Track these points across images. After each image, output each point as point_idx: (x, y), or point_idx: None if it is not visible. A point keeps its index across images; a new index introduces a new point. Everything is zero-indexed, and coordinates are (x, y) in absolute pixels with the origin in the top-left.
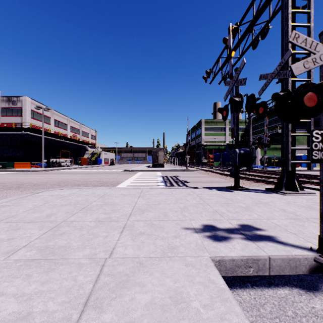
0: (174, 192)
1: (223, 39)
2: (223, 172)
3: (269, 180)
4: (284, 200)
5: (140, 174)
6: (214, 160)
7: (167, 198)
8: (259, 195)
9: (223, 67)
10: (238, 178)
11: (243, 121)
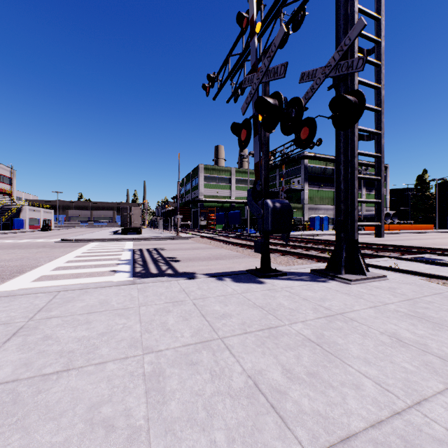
0: (141, 295)
1: (237, 15)
2: (231, 240)
3: (296, 251)
4: (363, 299)
5: (89, 248)
6: (217, 222)
7: (109, 329)
8: (312, 288)
9: (234, 75)
10: (268, 255)
11: (252, 172)
